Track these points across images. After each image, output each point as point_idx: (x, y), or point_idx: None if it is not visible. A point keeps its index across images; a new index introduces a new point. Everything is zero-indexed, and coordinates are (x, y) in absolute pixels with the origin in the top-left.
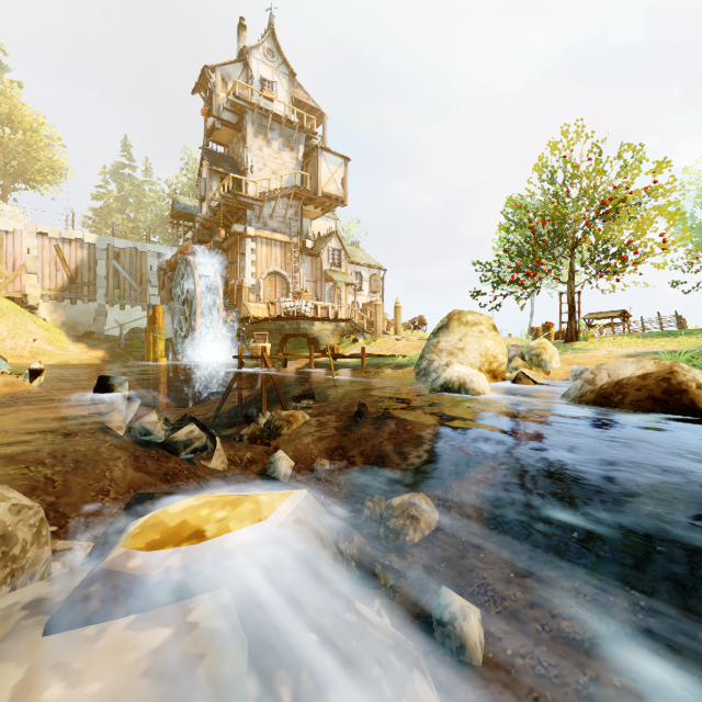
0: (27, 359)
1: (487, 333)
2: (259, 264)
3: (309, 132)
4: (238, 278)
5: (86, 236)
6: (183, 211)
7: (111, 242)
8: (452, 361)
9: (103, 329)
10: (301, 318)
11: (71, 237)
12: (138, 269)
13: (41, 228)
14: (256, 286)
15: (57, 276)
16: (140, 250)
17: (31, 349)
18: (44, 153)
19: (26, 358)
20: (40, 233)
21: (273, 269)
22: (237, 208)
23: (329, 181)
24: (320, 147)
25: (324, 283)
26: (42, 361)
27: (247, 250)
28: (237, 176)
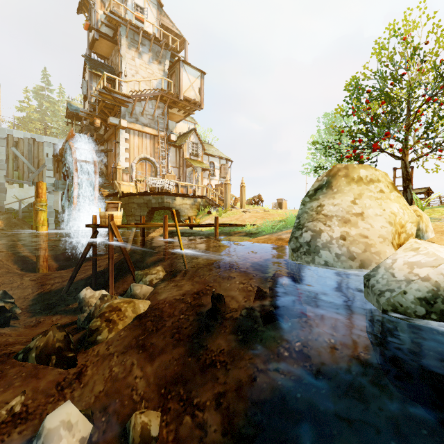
0: None
1: (389, 194)
2: (132, 151)
3: (174, 50)
4: (114, 161)
5: None
6: (75, 111)
7: (10, 133)
8: (350, 232)
9: (3, 203)
10: (165, 194)
11: None
12: (36, 155)
13: None
14: (129, 169)
15: None
16: (37, 140)
17: None
18: None
19: None
20: None
21: (144, 155)
22: (113, 105)
23: (189, 88)
24: (182, 60)
25: (185, 168)
26: None
27: (121, 139)
28: (110, 75)
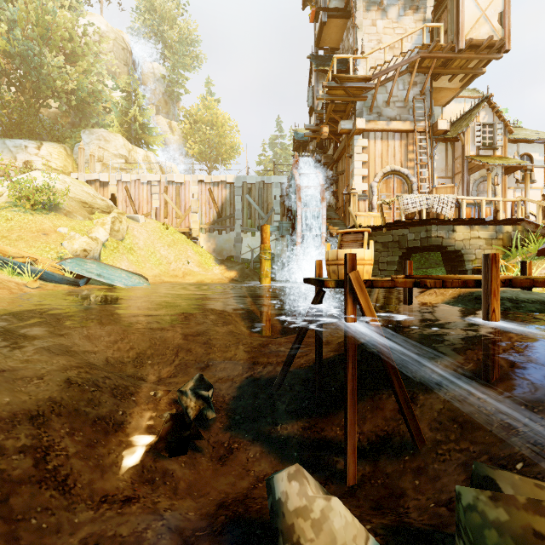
0: (179, 278)
1: None
2: (371, 165)
3: None
4: (346, 185)
5: (227, 177)
6: (301, 139)
7: (245, 180)
8: None
9: (239, 253)
10: (431, 223)
11: (218, 180)
12: (265, 200)
13: (199, 177)
14: (367, 192)
15: (210, 213)
16: (266, 183)
17: (184, 270)
18: (228, 138)
19: (179, 277)
20: (199, 181)
21: (390, 167)
22: (344, 104)
23: (477, 23)
24: None
25: (466, 175)
26: (187, 280)
27: (356, 150)
28: (342, 55)
